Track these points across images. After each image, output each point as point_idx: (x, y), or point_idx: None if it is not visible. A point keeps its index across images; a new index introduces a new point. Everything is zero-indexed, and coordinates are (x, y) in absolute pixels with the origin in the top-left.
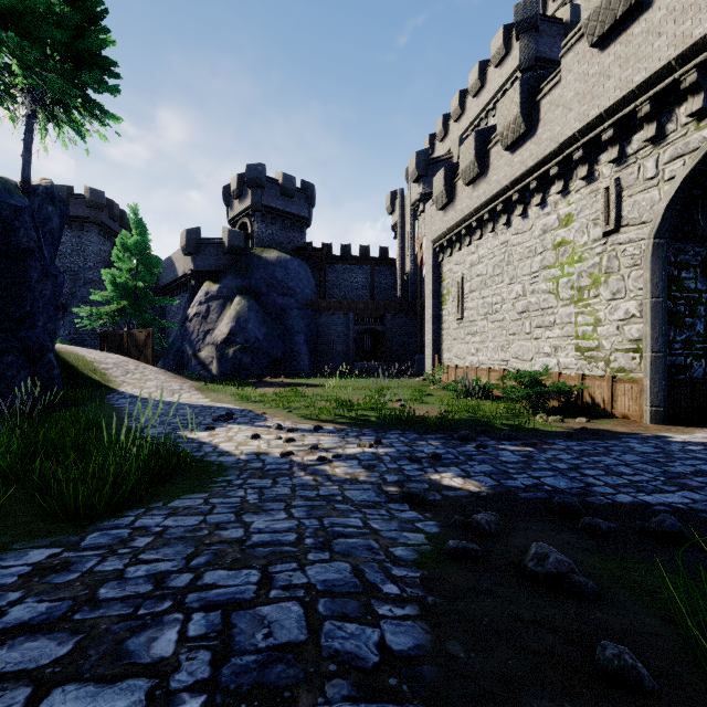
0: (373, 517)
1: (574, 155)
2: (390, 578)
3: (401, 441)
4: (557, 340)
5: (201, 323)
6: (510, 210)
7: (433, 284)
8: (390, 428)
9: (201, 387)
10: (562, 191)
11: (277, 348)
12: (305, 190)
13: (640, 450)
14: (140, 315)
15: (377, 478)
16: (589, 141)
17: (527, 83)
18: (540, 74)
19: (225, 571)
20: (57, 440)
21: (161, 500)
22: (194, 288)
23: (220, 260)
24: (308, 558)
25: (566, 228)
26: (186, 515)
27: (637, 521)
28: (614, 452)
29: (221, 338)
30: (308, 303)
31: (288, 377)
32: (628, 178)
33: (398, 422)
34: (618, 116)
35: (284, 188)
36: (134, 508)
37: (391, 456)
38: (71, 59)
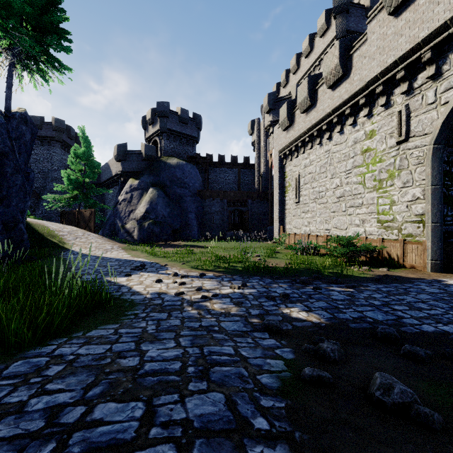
0: (242, 345)
1: (377, 89)
2: (259, 410)
3: (260, 284)
4: (364, 216)
5: (127, 205)
6: (332, 129)
7: (279, 179)
8: (252, 275)
9: (126, 247)
10: (368, 115)
11: (177, 222)
12: (195, 119)
13: (429, 290)
14: (87, 200)
15: (244, 312)
16: (387, 80)
17: (344, 42)
18: (352, 37)
19: (115, 404)
20: (15, 284)
21: (82, 330)
22: (123, 183)
23: (139, 164)
24: (189, 388)
25: (370, 139)
26: (97, 344)
27: (447, 349)
28: (411, 292)
29: (140, 215)
30: (197, 192)
31: (184, 241)
32: (414, 104)
33: (257, 271)
34: (408, 61)
35: (181, 117)
36: (59, 337)
37: (254, 295)
38: (38, 28)
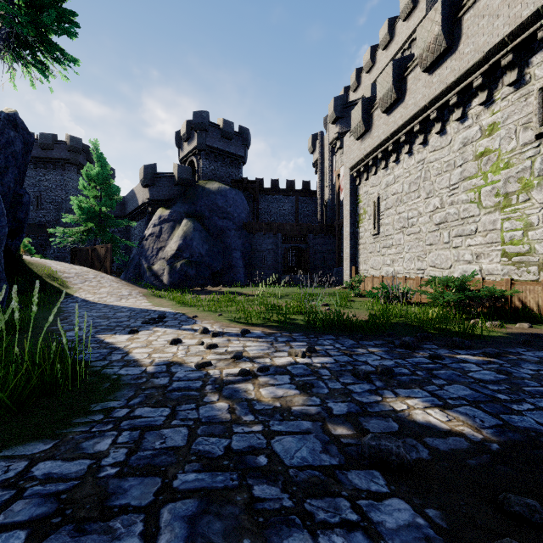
0: None
1: (502, 61)
2: None
3: (337, 348)
4: (479, 247)
5: (155, 241)
6: (427, 130)
7: (351, 205)
8: (321, 332)
9: (148, 293)
10: (486, 102)
11: (217, 262)
12: (241, 134)
13: None
14: (104, 234)
15: (318, 408)
16: (520, 44)
17: (448, 2)
18: None
19: None
20: None
21: None
22: (151, 214)
23: (171, 190)
24: None
25: (489, 137)
26: None
27: None
28: None
29: (170, 254)
30: (244, 225)
31: (226, 286)
32: None
33: (328, 326)
34: None
35: (224, 131)
36: None
37: (330, 370)
38: (34, 5)
